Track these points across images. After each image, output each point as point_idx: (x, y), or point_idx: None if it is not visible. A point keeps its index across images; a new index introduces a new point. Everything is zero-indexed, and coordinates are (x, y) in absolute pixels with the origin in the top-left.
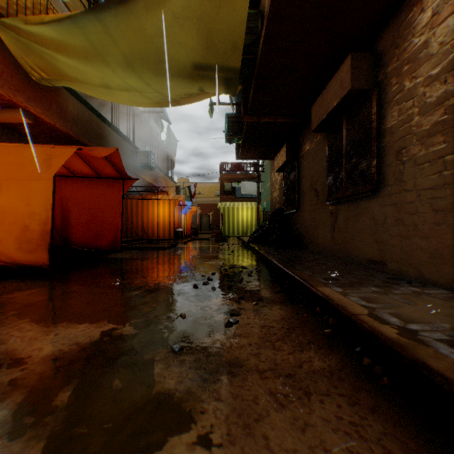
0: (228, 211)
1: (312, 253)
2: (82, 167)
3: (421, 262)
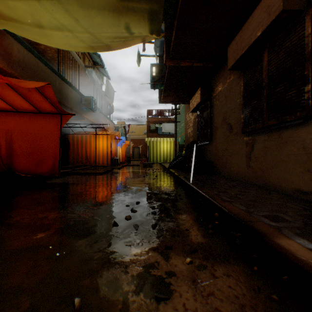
0: (152, 144)
1: (226, 179)
2: (21, 102)
3: None
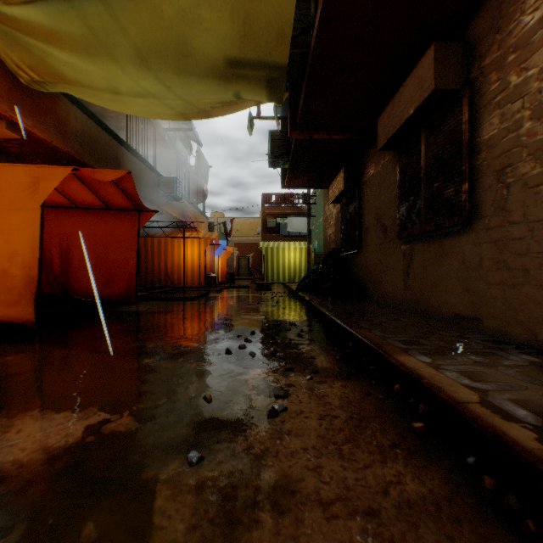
0: (271, 252)
1: (378, 305)
2: (86, 195)
3: (534, 320)
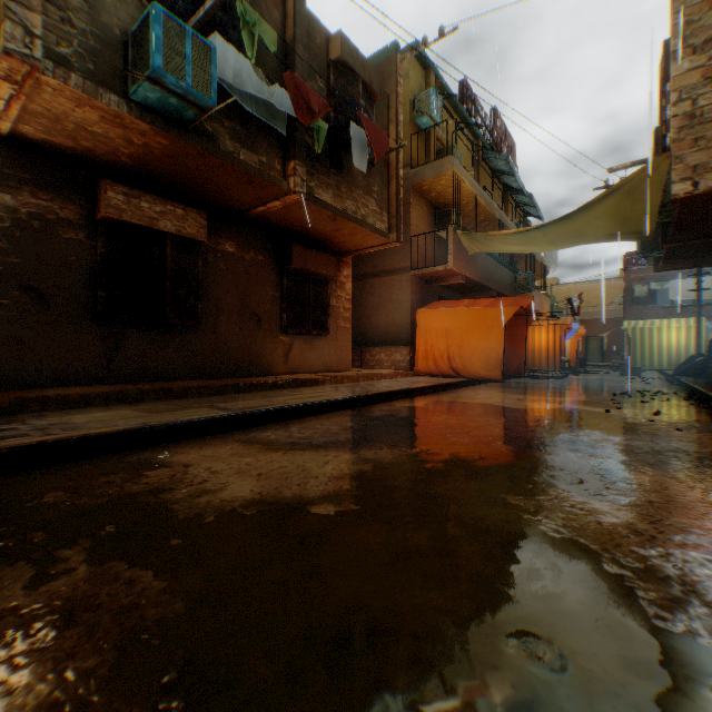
0: (639, 334)
1: None
2: None
3: None
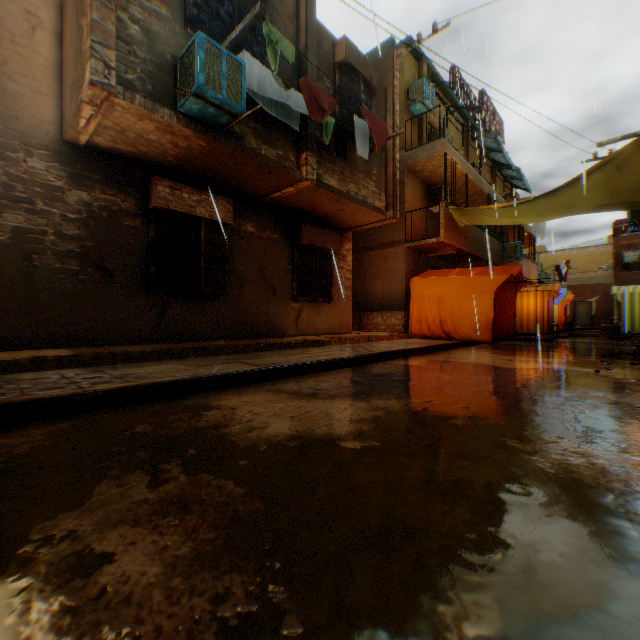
0: (628, 299)
1: None
2: None
3: None
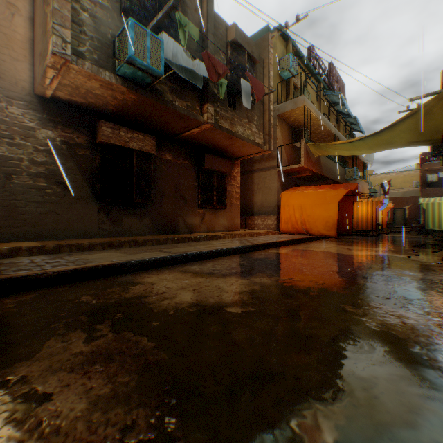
0: (430, 206)
1: None
2: None
3: None
